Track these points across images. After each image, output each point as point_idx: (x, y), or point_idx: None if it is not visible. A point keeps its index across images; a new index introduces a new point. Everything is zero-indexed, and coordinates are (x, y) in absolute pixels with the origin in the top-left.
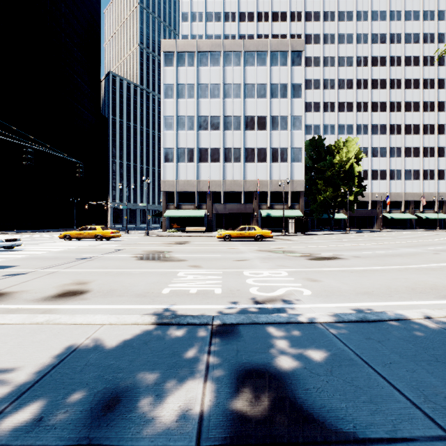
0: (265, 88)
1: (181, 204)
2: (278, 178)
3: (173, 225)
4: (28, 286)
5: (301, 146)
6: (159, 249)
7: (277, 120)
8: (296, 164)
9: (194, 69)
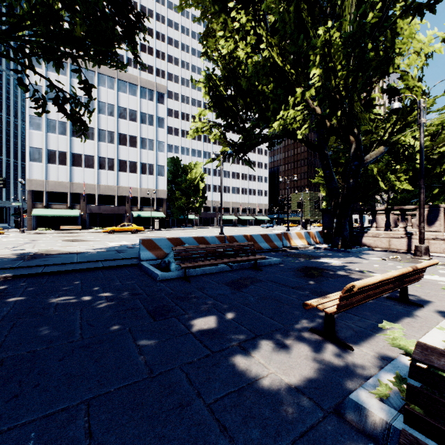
0: (136, 114)
1: (51, 204)
2: (146, 187)
3: (41, 224)
4: (42, 248)
5: (164, 165)
6: (69, 239)
7: (145, 142)
8: (160, 178)
9: (67, 79)
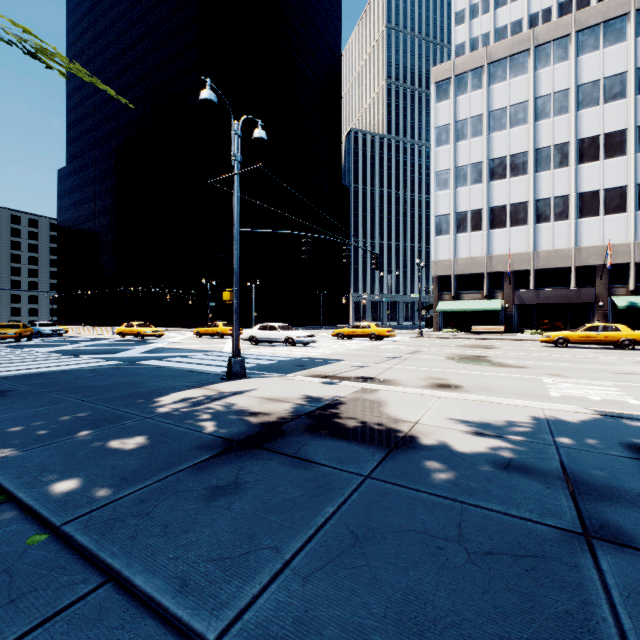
0: (624, 81)
1: (461, 293)
2: None
3: (448, 323)
4: (391, 376)
5: None
6: (466, 353)
7: None
8: None
9: (482, 92)
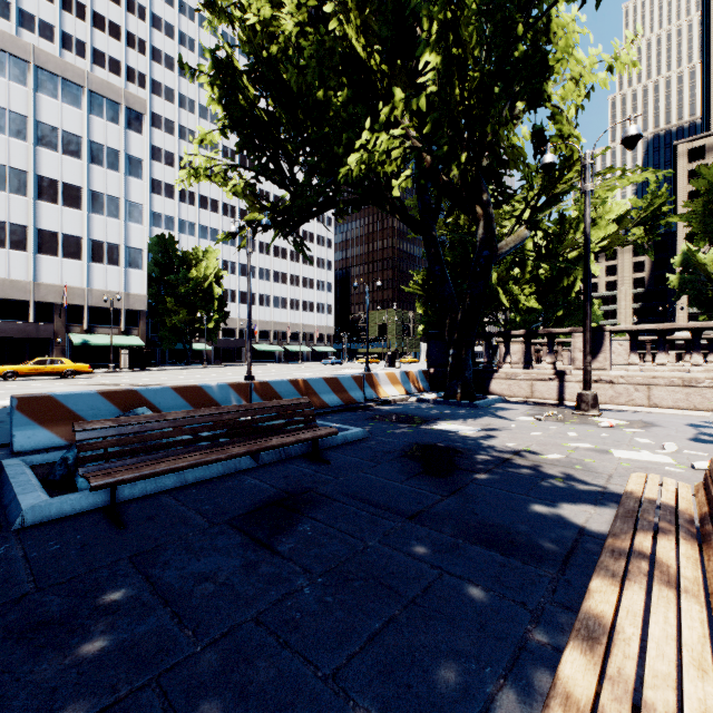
0: (80, 144)
1: None
2: (104, 288)
3: None
4: None
5: (142, 247)
6: None
7: (101, 200)
8: (134, 272)
9: None
